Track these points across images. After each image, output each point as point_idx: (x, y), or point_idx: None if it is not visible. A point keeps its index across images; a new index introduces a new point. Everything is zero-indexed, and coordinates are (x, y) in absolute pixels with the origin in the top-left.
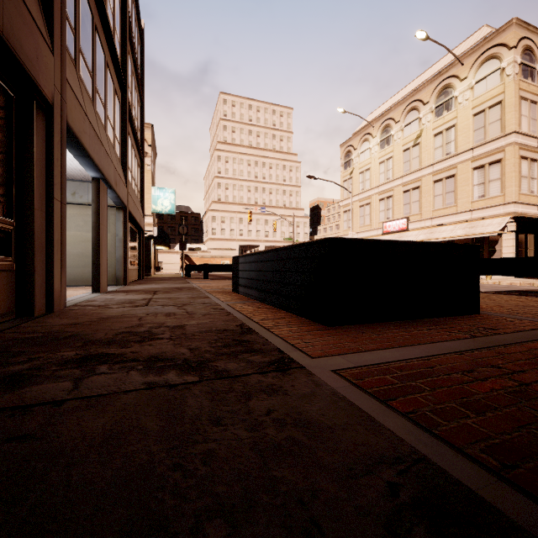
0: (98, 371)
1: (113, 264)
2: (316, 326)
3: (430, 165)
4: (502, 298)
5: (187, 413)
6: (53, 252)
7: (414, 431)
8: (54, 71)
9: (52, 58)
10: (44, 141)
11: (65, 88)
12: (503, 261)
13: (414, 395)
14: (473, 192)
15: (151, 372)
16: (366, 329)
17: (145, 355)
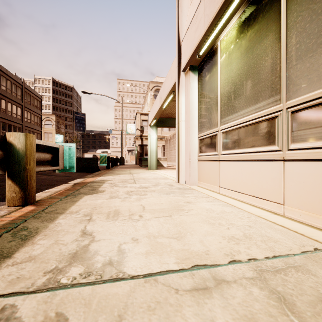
0: None
1: None
2: None
3: None
4: None
5: None
6: None
7: None
8: None
9: None
10: None
11: None
12: None
13: None
14: None
15: None
16: None
17: None
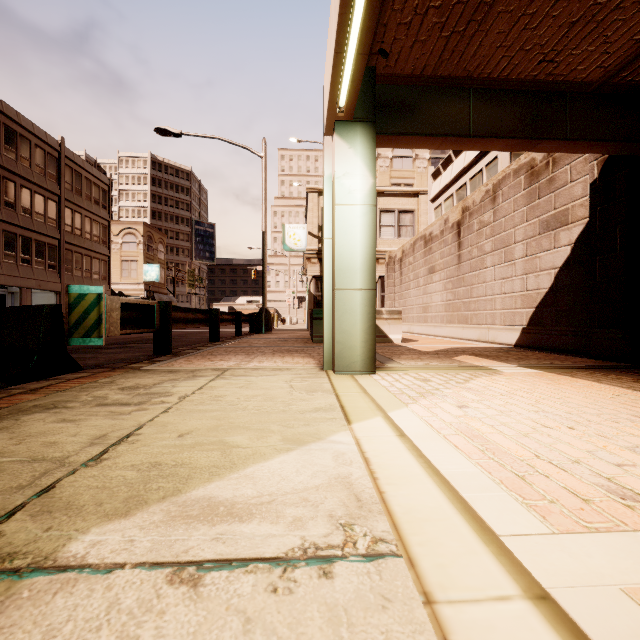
0: None
1: None
2: None
3: None
4: None
5: None
6: None
7: None
8: None
9: None
10: None
11: None
12: None
13: None
14: None
15: None
16: None
17: None
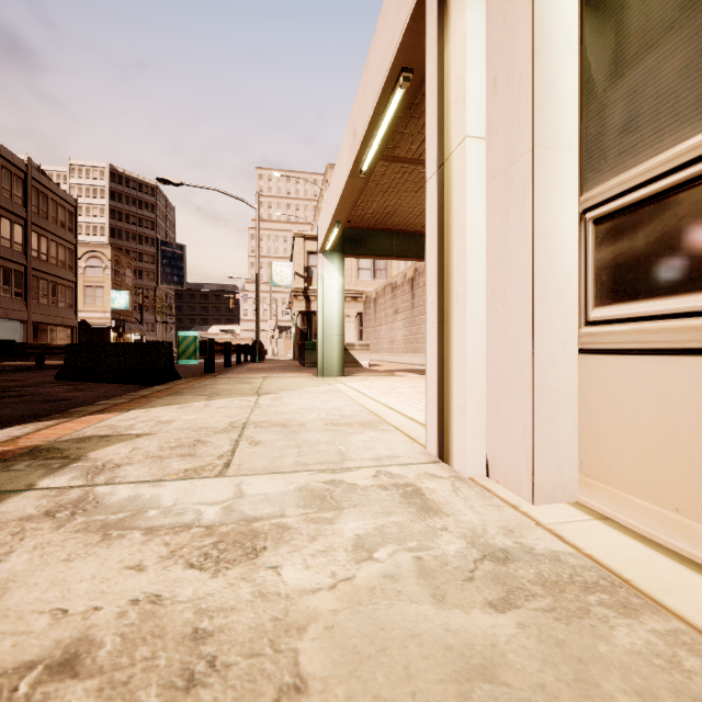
0: None
1: None
2: None
3: None
4: None
5: None
6: None
7: None
8: None
9: None
10: None
11: None
12: None
13: None
14: None
15: None
16: None
17: None
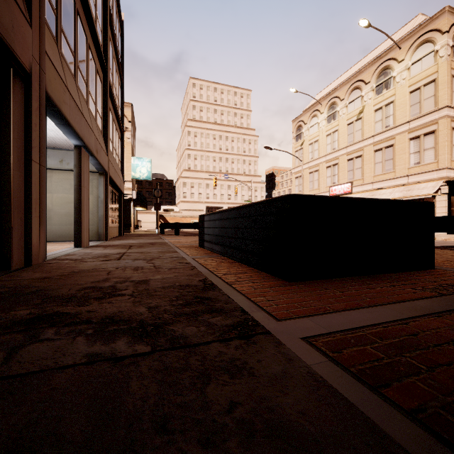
0: (42, 337)
1: (95, 222)
2: (278, 281)
3: (371, 136)
4: (447, 253)
5: (125, 406)
6: (31, 210)
7: (436, 450)
8: (31, 42)
9: (30, 30)
10: (23, 107)
11: (44, 60)
12: (445, 219)
13: (411, 378)
14: (410, 160)
15: (100, 339)
16: (328, 285)
17: (100, 315)
